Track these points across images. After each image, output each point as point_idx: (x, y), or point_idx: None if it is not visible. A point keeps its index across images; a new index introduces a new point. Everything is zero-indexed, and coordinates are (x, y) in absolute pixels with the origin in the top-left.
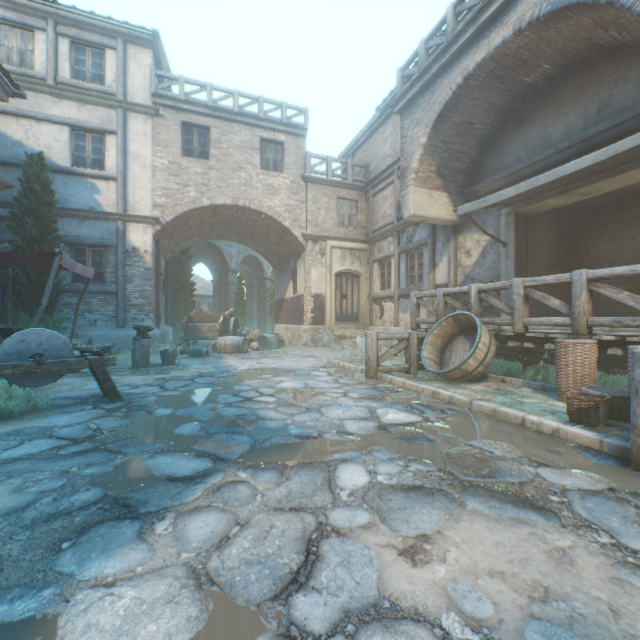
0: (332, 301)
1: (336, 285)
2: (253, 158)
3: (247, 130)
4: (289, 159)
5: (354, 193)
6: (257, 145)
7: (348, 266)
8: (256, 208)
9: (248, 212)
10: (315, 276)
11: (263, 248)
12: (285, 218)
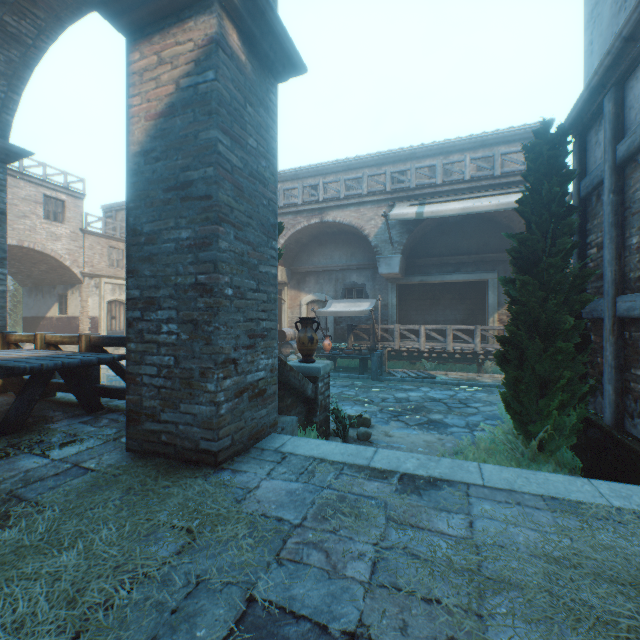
0: (106, 322)
1: (108, 310)
2: (38, 210)
3: (32, 187)
4: (70, 214)
5: (122, 244)
6: (42, 200)
7: (118, 296)
8: (41, 250)
9: (29, 250)
10: (92, 303)
11: (17, 269)
12: (67, 259)
